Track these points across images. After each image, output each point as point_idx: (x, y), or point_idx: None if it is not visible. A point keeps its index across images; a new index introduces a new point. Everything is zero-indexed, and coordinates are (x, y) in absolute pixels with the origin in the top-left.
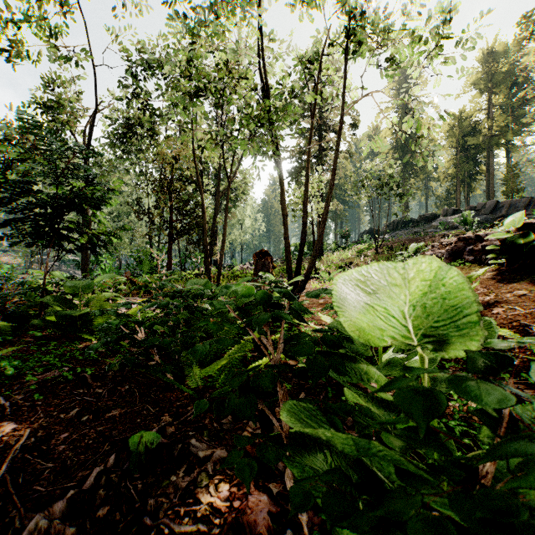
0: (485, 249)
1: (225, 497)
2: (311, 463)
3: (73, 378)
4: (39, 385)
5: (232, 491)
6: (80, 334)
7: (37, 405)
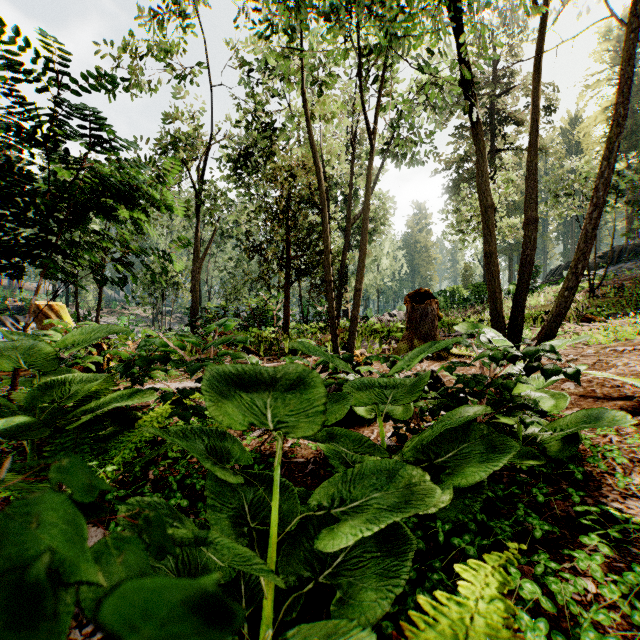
0: None
1: None
2: None
3: None
4: None
5: None
6: None
7: None
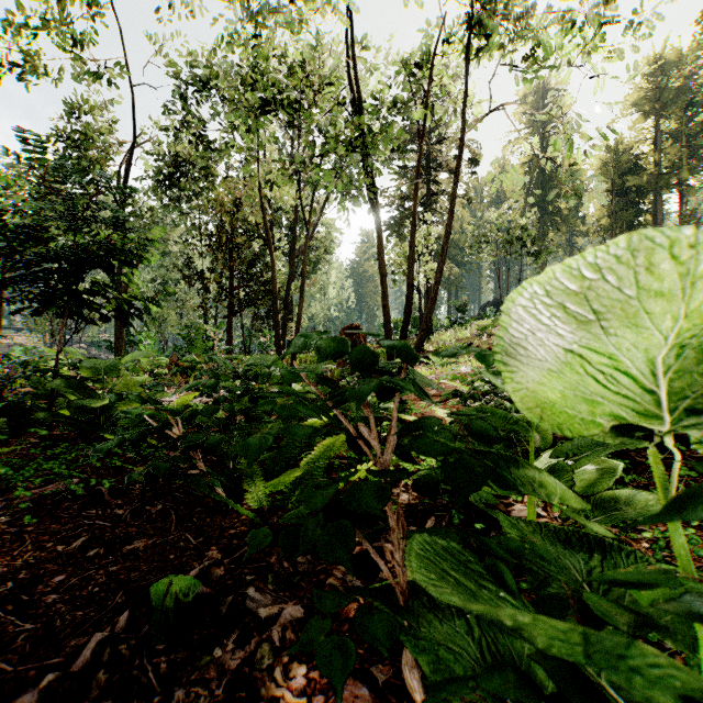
0: None
1: (299, 688)
2: (446, 639)
3: (85, 493)
4: (35, 503)
5: (311, 678)
6: (102, 433)
7: (26, 531)
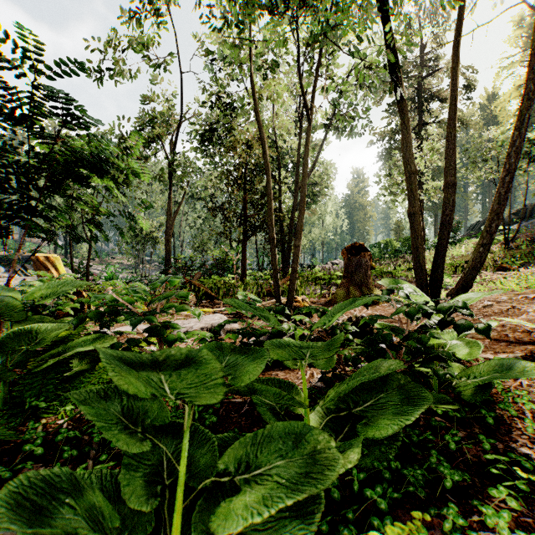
0: None
1: None
2: None
3: None
4: None
5: None
6: None
7: None
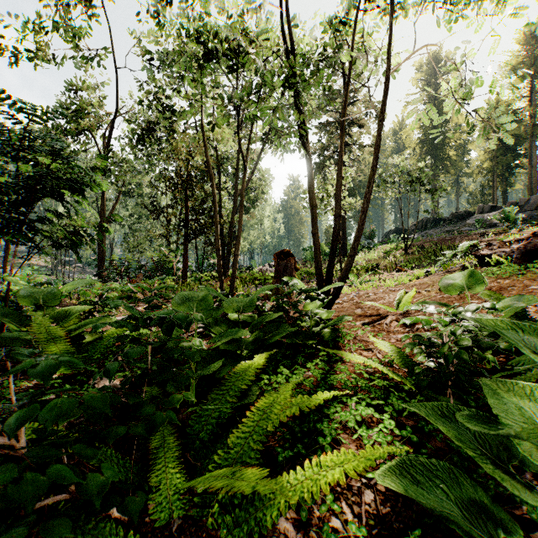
0: None
1: None
2: None
3: None
4: None
5: None
6: None
7: None
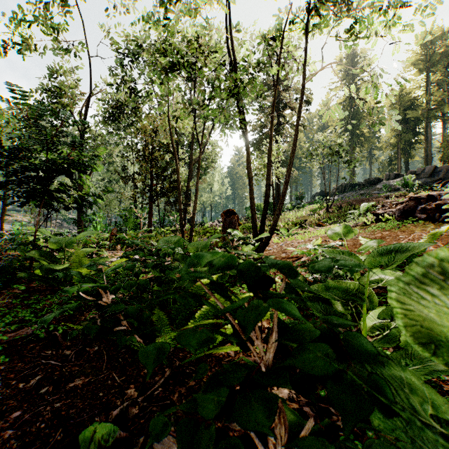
0: (438, 208)
1: None
2: None
3: (46, 336)
4: (10, 344)
5: None
6: (62, 287)
7: None
